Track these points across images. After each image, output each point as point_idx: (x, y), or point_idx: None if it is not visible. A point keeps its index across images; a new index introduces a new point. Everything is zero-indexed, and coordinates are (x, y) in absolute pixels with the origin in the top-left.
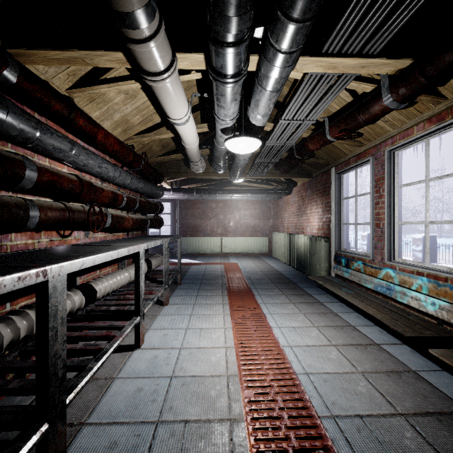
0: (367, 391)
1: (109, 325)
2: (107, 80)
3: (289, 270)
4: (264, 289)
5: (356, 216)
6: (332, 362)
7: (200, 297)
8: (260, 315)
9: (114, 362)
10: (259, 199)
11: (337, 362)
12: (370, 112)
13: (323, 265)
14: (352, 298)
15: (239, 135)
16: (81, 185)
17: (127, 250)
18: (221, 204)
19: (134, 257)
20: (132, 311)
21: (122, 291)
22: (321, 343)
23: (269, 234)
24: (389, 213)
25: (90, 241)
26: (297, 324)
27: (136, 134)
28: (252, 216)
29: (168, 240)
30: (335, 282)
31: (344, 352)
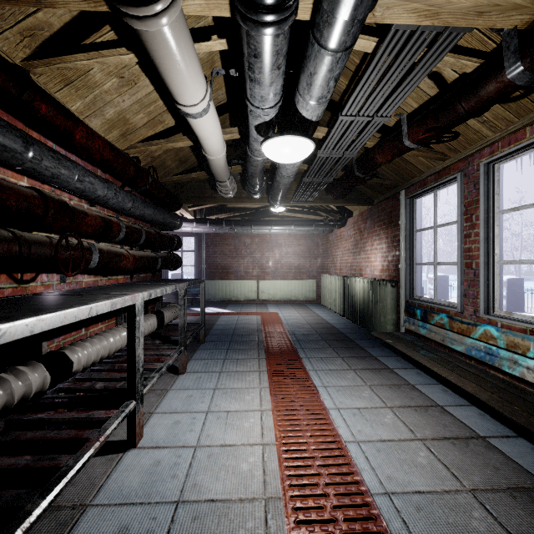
0: (487, 530)
1: (85, 417)
2: (84, 47)
3: (343, 322)
4: (313, 350)
5: (435, 253)
6: (422, 471)
7: (229, 361)
8: (311, 389)
9: (92, 473)
10: (305, 233)
11: (430, 471)
12: (479, 96)
13: (389, 316)
14: (437, 365)
15: (282, 133)
16: (45, 205)
17: (110, 304)
18: (258, 240)
19: (127, 312)
20: (126, 390)
21: (120, 356)
22: (401, 436)
23: (317, 277)
24: (486, 249)
25: (69, 287)
26: (363, 403)
27: (142, 142)
28: (296, 254)
29: (185, 285)
30: (408, 340)
31: (437, 453)
